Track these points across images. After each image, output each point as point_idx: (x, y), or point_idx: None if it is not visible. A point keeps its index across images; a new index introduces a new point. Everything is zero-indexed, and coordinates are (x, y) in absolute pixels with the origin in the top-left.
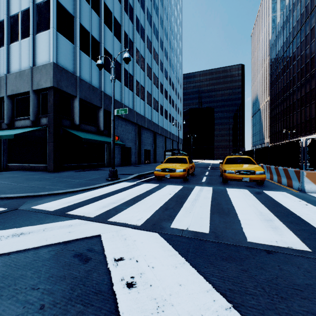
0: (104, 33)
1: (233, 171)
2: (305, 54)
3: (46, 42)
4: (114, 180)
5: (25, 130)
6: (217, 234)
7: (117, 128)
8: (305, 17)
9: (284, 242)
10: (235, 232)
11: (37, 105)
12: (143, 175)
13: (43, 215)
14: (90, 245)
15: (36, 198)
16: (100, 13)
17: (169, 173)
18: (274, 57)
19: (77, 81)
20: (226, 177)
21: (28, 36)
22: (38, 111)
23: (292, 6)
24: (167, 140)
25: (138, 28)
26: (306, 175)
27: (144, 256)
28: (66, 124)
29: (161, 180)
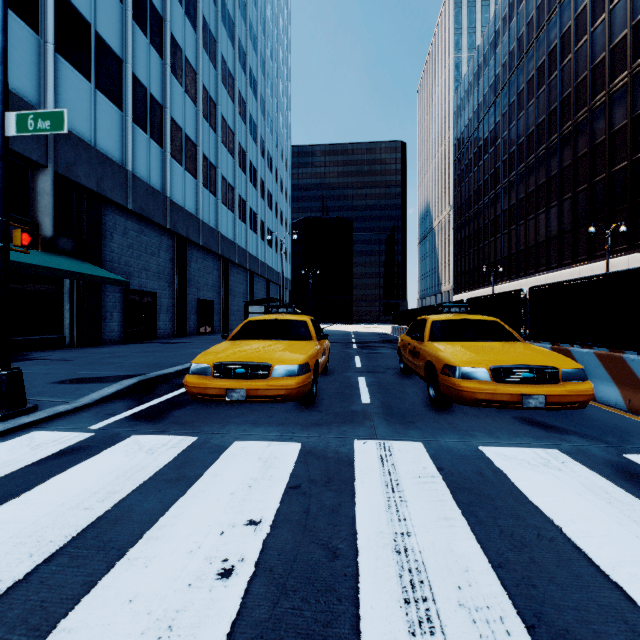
0: None
1: (484, 369)
2: (518, 126)
3: None
4: None
5: None
6: None
7: (111, 236)
8: (517, 58)
9: None
10: None
11: None
12: (165, 377)
13: None
14: None
15: None
16: None
17: (245, 381)
18: (461, 131)
19: None
20: (461, 393)
21: None
22: None
23: (494, 36)
24: (255, 281)
25: None
26: None
27: None
28: None
29: (216, 407)
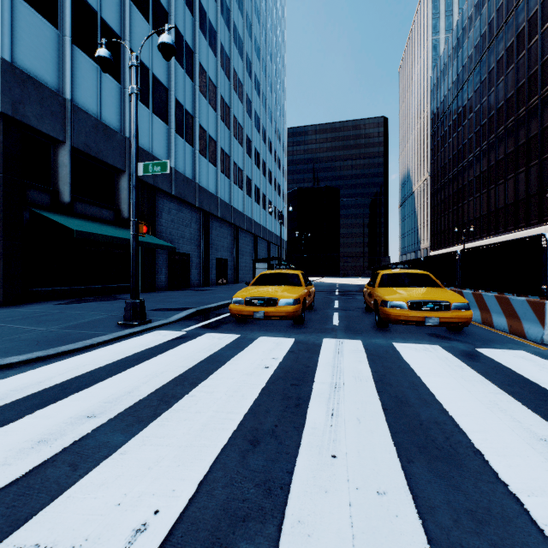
0: (131, 21)
1: (404, 302)
2: (489, 101)
3: None
4: (137, 325)
5: None
6: None
7: (161, 214)
8: (488, 40)
9: None
10: None
11: None
12: (209, 309)
13: None
14: None
15: None
16: None
17: (263, 307)
18: (437, 106)
19: (67, 110)
20: (389, 316)
21: None
22: None
23: (467, 21)
24: (258, 243)
25: (205, 27)
26: None
27: None
28: (38, 200)
29: (245, 324)
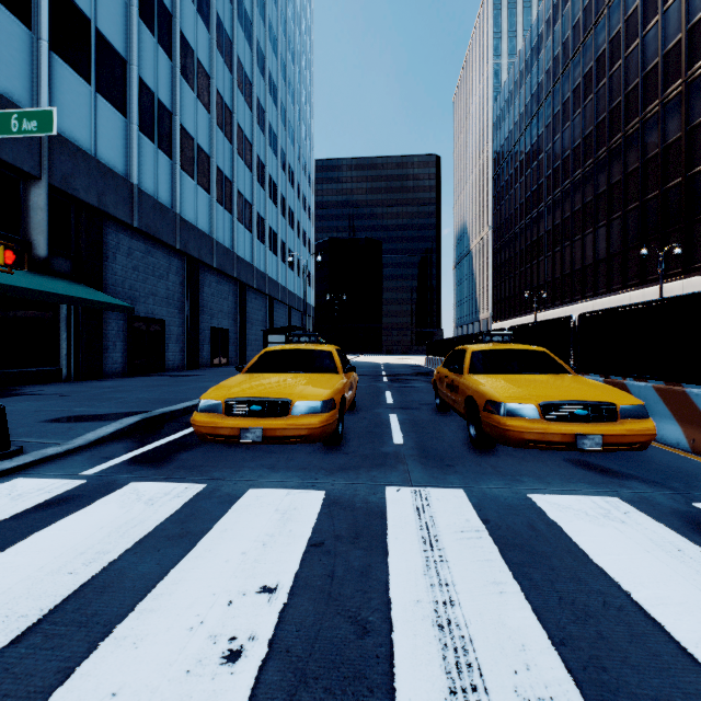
0: None
1: (533, 405)
2: (563, 139)
3: None
4: None
5: None
6: None
7: (114, 257)
8: (562, 64)
9: None
10: None
11: None
12: (172, 415)
13: None
14: None
15: None
16: None
17: (261, 419)
18: (501, 144)
19: None
20: (507, 433)
21: None
22: None
23: (537, 40)
24: (275, 308)
25: None
26: None
27: None
28: None
29: (228, 449)
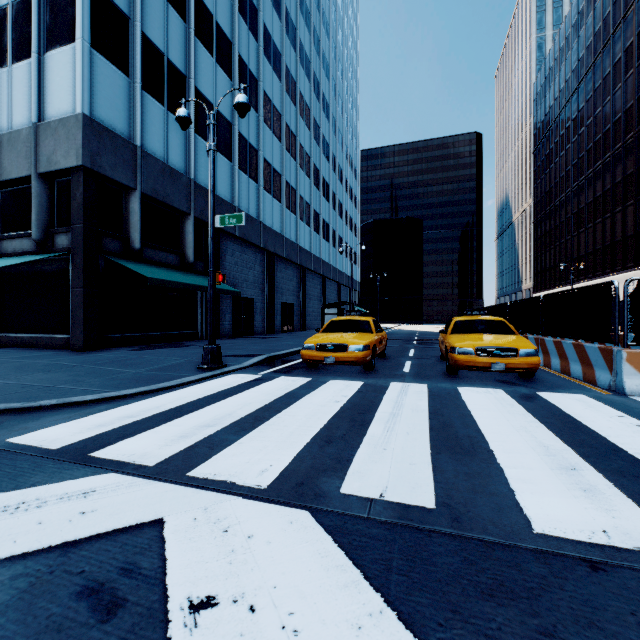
0: (196, 58)
1: (471, 348)
2: (604, 113)
3: (67, 69)
4: (215, 369)
5: (19, 260)
6: (457, 512)
7: (224, 257)
8: (603, 40)
9: (624, 534)
10: (499, 504)
11: (48, 207)
12: (279, 356)
13: (31, 462)
14: (130, 554)
15: (26, 414)
16: (187, 14)
17: (334, 353)
18: (541, 119)
19: (137, 157)
20: (457, 362)
21: (29, 57)
22: (49, 220)
23: (577, 17)
24: (327, 285)
25: (269, 51)
26: (628, 358)
27: (274, 588)
28: (112, 247)
29: (316, 370)
